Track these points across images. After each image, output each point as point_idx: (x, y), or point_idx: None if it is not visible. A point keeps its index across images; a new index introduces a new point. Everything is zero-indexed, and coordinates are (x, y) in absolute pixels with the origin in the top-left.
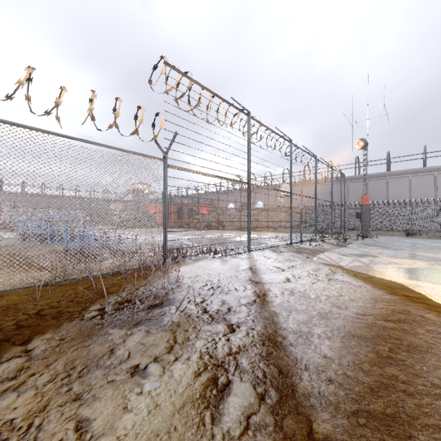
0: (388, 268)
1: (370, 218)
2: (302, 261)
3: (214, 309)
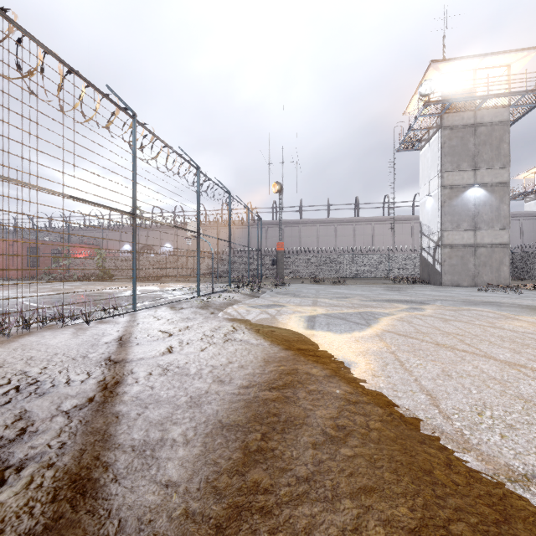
0: (292, 318)
1: (286, 266)
2: (203, 319)
3: None
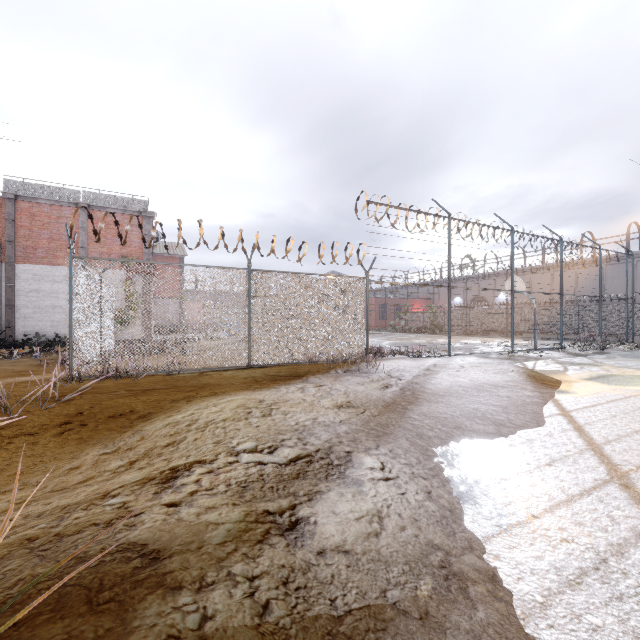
0: (584, 373)
1: None
2: (496, 364)
3: (394, 375)
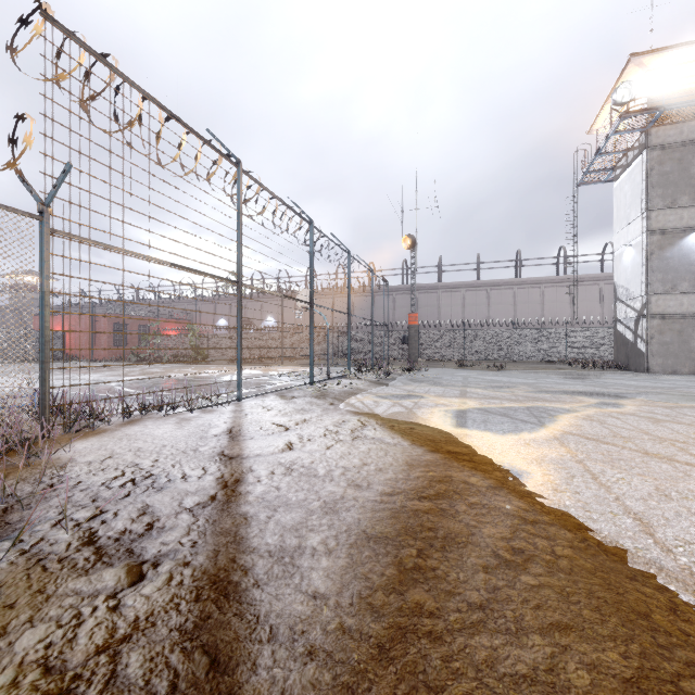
0: (435, 412)
1: (420, 344)
2: (322, 411)
3: (115, 530)
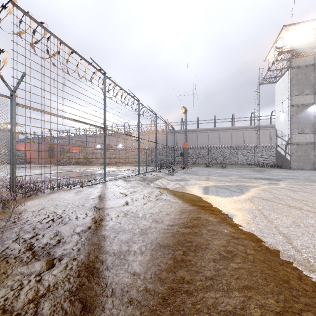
0: (194, 187)
1: (188, 156)
2: (143, 187)
3: (42, 243)
